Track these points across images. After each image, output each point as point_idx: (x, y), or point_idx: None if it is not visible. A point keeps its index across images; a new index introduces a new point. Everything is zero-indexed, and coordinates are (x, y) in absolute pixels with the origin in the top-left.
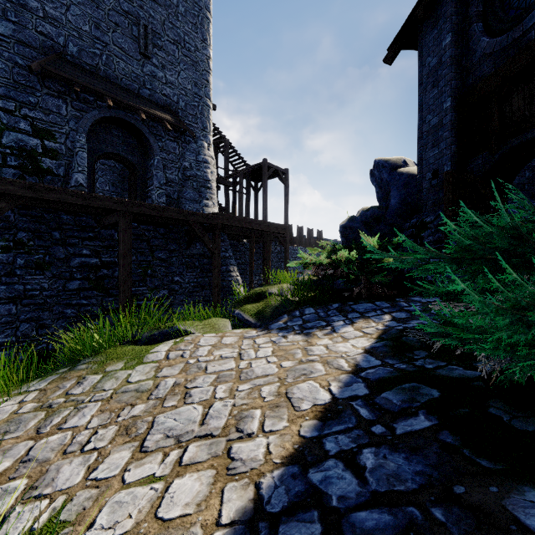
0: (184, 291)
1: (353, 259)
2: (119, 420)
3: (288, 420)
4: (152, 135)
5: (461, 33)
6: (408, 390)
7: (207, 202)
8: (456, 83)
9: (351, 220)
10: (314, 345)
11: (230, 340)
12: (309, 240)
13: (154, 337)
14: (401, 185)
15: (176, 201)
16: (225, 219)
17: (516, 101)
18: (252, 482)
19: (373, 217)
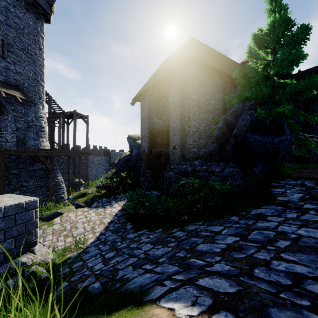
0: (29, 190)
1: (118, 181)
2: (61, 235)
3: (103, 225)
4: (7, 102)
5: (150, 110)
6: (123, 216)
7: (43, 139)
8: (149, 125)
9: (119, 161)
10: (107, 211)
11: (80, 213)
12: (100, 152)
13: (49, 216)
14: (136, 148)
15: (23, 140)
16: (57, 152)
17: (160, 139)
18: (100, 232)
19: (127, 160)
